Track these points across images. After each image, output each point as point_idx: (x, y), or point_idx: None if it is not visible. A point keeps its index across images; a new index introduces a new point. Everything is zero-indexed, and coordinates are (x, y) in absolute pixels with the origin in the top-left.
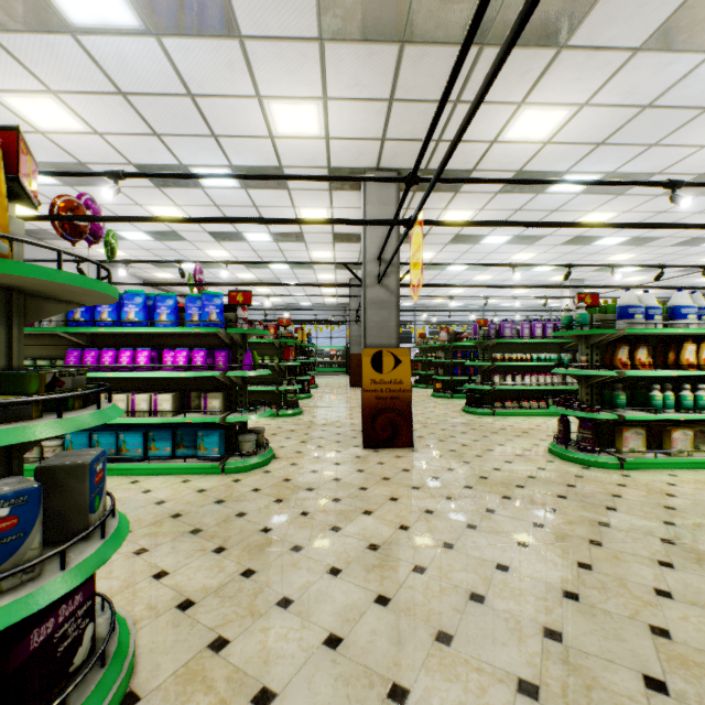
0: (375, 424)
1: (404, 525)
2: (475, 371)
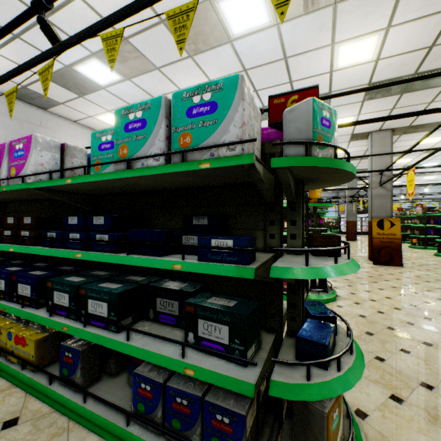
0: (379, 254)
1: (405, 285)
2: None
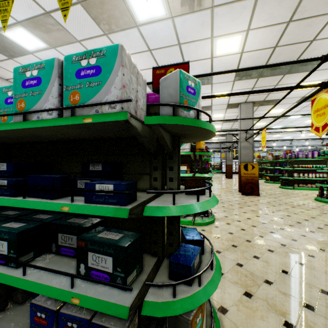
0: (245, 187)
1: (260, 208)
2: (285, 172)
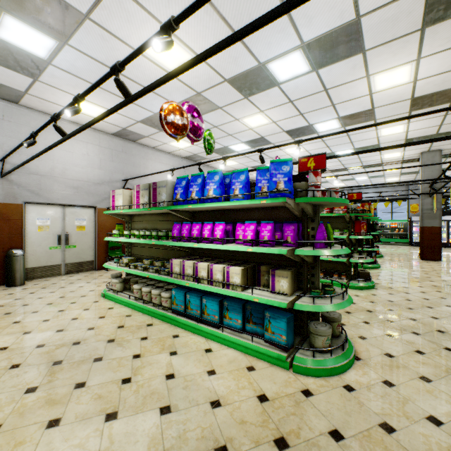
0: None
1: None
2: None
